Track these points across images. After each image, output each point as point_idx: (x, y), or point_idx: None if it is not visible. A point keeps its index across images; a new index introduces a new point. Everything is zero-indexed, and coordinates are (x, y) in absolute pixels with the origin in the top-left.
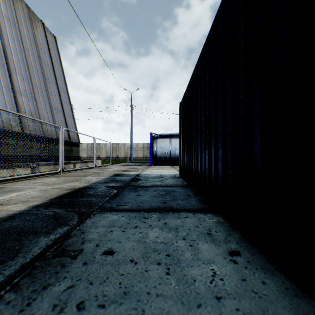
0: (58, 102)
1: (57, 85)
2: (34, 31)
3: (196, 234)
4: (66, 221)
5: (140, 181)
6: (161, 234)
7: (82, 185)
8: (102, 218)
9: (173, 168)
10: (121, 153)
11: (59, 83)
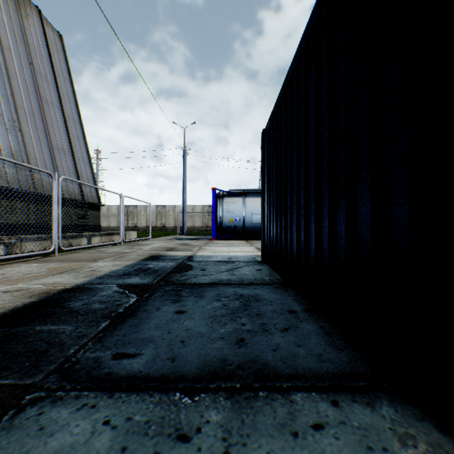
0: (64, 137)
1: (62, 111)
2: (22, 21)
3: None
4: None
5: (190, 272)
6: None
7: (74, 283)
8: (31, 436)
9: (248, 243)
10: (170, 221)
11: (67, 109)
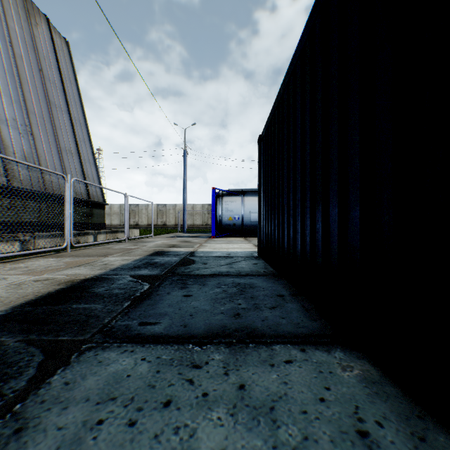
0: (71, 140)
1: (69, 114)
2: (32, 29)
3: (328, 434)
4: (3, 377)
5: (193, 266)
6: (231, 434)
7: (92, 274)
8: (95, 365)
9: (246, 241)
10: (170, 219)
11: (73, 112)
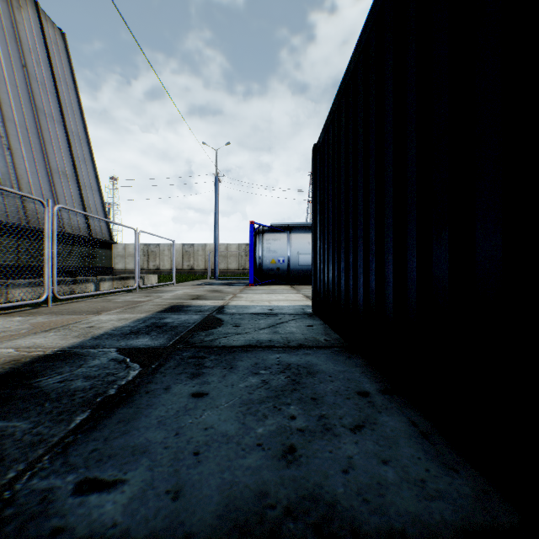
0: (67, 159)
1: (64, 126)
2: (13, 13)
3: None
4: None
5: (219, 330)
6: None
7: (59, 346)
8: None
9: (294, 290)
10: (199, 262)
11: (70, 124)
